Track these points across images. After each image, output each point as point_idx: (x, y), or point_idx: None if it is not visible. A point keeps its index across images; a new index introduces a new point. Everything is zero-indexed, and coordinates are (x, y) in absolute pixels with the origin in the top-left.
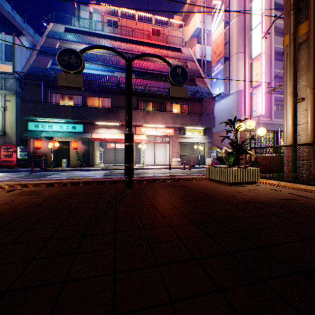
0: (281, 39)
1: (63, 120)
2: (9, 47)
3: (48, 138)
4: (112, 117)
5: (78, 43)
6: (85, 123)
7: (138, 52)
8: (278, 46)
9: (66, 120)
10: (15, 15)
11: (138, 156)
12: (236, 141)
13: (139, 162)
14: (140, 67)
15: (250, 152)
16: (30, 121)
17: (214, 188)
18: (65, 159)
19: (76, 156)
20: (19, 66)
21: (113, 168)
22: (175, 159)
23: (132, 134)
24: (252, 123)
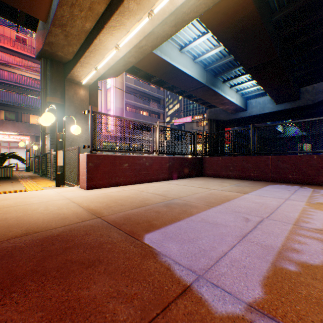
0: (132, 79)
1: None
2: None
3: None
4: None
5: None
6: None
7: None
8: (129, 83)
9: None
10: None
11: None
12: None
13: None
14: None
15: None
16: None
17: None
18: None
19: None
20: None
21: None
22: None
23: None
24: (22, 144)
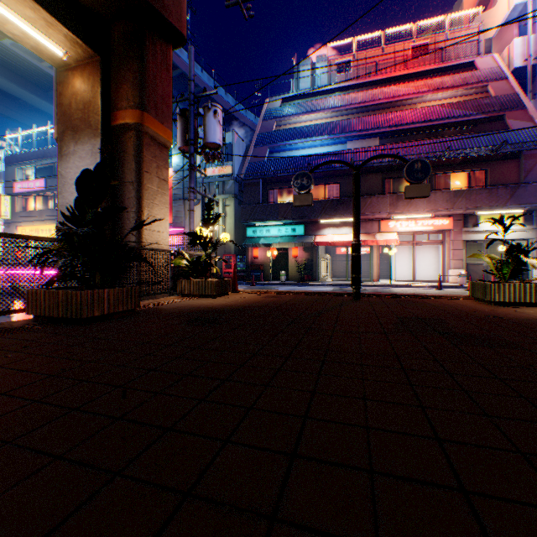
0: None
1: (281, 222)
2: (228, 146)
3: (266, 245)
4: (342, 211)
5: (297, 115)
6: (306, 223)
7: (383, 99)
8: None
9: (285, 222)
10: (227, 98)
11: (384, 267)
12: (511, 245)
13: (387, 276)
14: (387, 125)
15: (529, 261)
16: (248, 227)
17: (463, 306)
18: (282, 270)
19: (295, 266)
20: (237, 164)
21: (343, 284)
22: (455, 271)
23: (359, 244)
24: None
